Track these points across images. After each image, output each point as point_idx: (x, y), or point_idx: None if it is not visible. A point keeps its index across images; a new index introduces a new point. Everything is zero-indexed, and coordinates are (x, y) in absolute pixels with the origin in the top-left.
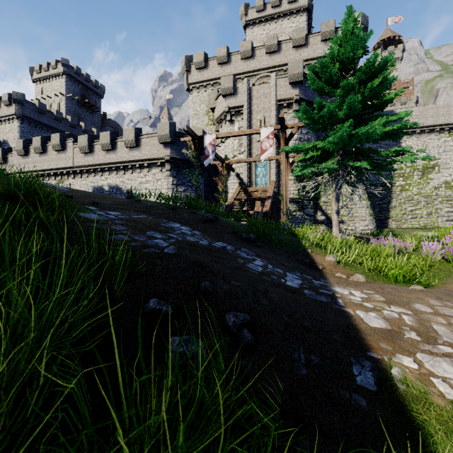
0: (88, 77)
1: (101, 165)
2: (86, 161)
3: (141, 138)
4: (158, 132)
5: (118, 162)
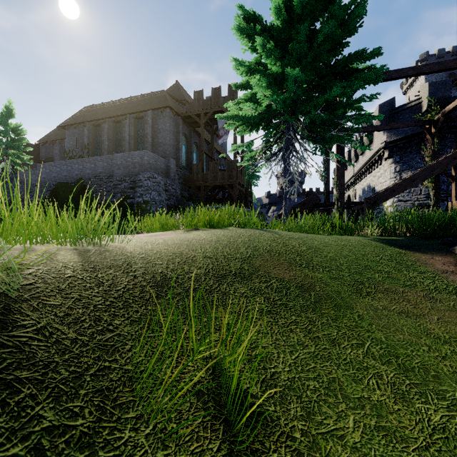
0: (455, 50)
1: (361, 169)
2: (356, 168)
3: (372, 132)
4: (373, 122)
5: (365, 162)
